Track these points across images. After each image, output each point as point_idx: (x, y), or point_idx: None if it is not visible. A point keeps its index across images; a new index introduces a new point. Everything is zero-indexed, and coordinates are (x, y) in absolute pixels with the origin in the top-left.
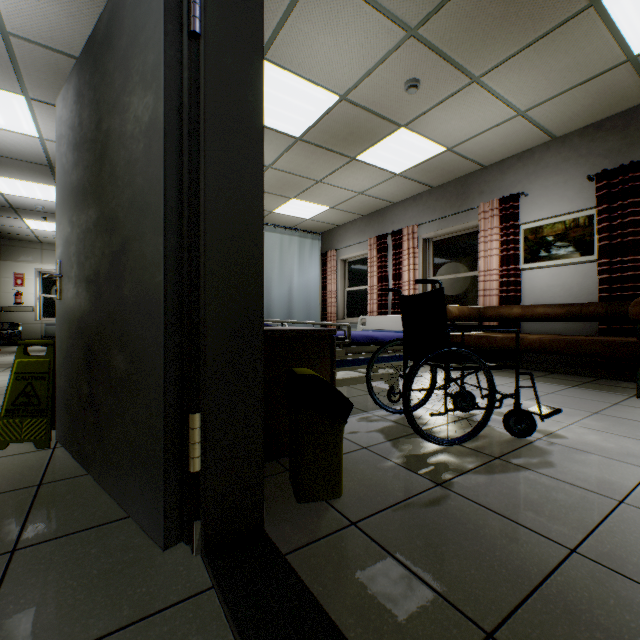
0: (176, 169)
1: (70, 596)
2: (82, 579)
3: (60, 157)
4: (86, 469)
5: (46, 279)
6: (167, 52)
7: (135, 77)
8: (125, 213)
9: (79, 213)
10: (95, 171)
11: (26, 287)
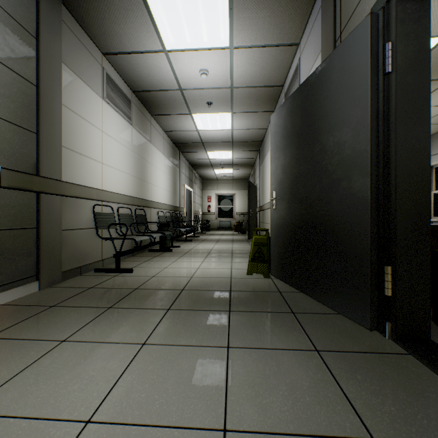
0: (375, 143)
1: (332, 334)
2: (332, 330)
3: (274, 142)
4: (297, 289)
5: (219, 198)
6: (371, 88)
7: (343, 102)
8: (333, 167)
9: (291, 168)
10: (306, 148)
11: (211, 202)
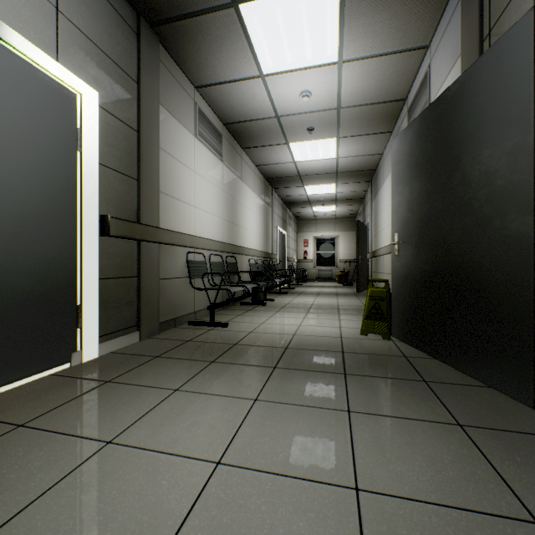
0: None
1: (479, 409)
2: (479, 405)
3: (396, 173)
4: (429, 354)
5: (317, 242)
6: (534, 101)
7: (493, 121)
8: (480, 203)
9: (420, 205)
10: (440, 179)
11: (308, 247)
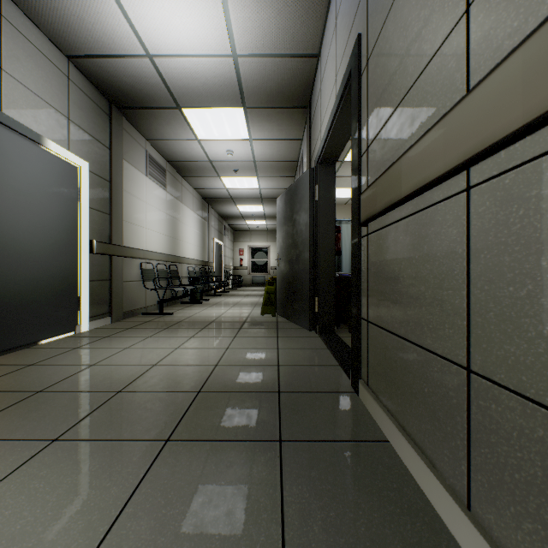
0: (312, 235)
1: (291, 333)
2: (292, 332)
3: (278, 219)
4: (288, 320)
5: (252, 251)
6: (310, 206)
7: (302, 208)
8: (300, 244)
9: (286, 240)
10: (291, 229)
11: (244, 256)
